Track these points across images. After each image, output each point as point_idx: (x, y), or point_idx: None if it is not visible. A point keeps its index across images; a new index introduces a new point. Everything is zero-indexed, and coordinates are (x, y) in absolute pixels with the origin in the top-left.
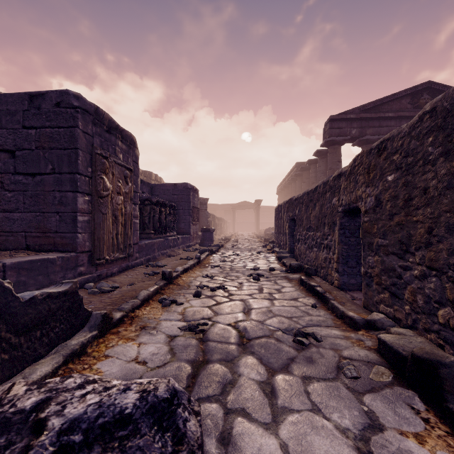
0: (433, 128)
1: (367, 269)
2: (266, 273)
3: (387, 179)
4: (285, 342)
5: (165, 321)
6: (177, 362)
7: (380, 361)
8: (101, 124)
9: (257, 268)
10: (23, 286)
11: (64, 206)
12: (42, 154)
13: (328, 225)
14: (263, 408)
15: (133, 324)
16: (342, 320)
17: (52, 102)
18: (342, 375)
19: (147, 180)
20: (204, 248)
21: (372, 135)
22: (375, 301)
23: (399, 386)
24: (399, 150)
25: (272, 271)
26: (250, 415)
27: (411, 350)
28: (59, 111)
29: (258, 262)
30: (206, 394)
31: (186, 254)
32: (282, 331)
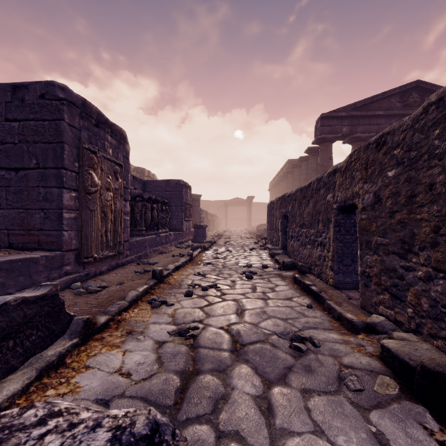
0: (440, 119)
1: (365, 269)
2: (259, 270)
3: (387, 174)
4: (281, 348)
5: (154, 325)
6: (165, 373)
7: (384, 370)
8: (89, 118)
9: (249, 265)
10: (1, 288)
11: (49, 202)
12: (25, 148)
13: (323, 223)
14: (259, 430)
15: (119, 328)
16: (339, 322)
17: (37, 94)
18: (345, 387)
19: (140, 176)
20: (197, 245)
21: (363, 133)
22: (374, 302)
23: (407, 401)
24: (401, 144)
25: (265, 268)
26: (245, 439)
27: (418, 358)
28: (43, 103)
29: (251, 259)
30: (195, 413)
31: (178, 251)
32: (278, 335)
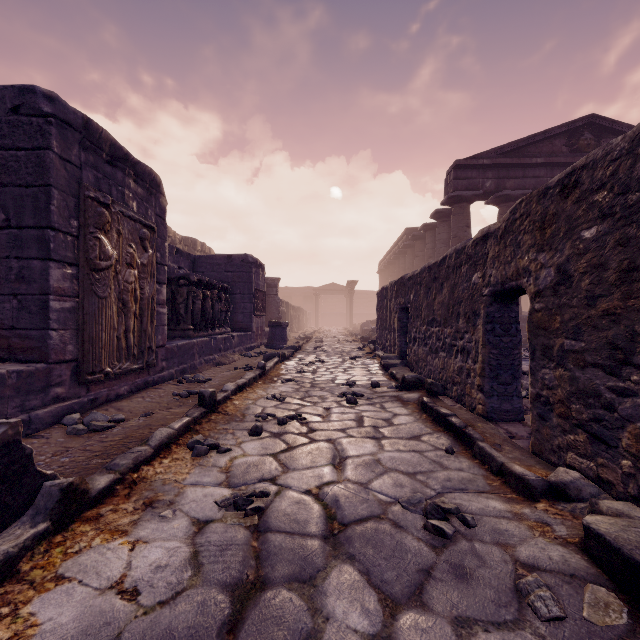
0: None
1: (541, 391)
2: (366, 391)
3: (582, 235)
4: (410, 529)
5: (193, 488)
6: (203, 588)
7: (594, 573)
8: (97, 149)
9: (352, 383)
10: None
11: (26, 283)
12: None
13: (465, 317)
14: None
15: (133, 496)
16: (501, 478)
17: (6, 105)
18: (531, 612)
19: (190, 251)
20: (272, 352)
21: (514, 190)
22: (557, 445)
23: None
24: (608, 183)
25: (376, 387)
26: None
27: None
28: (17, 121)
29: (354, 373)
30: None
31: (244, 361)
32: (403, 505)
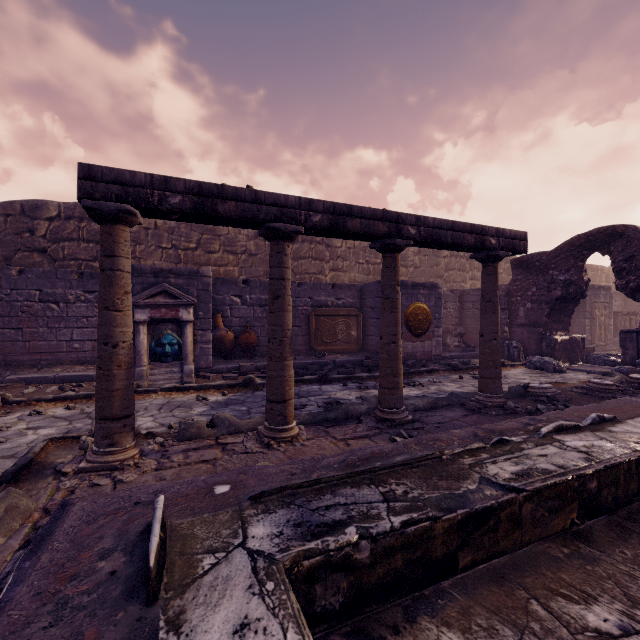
0: None
1: None
2: None
3: None
4: None
5: None
6: None
7: None
8: (594, 289)
9: None
10: None
11: (580, 323)
12: None
13: None
14: None
15: None
16: None
17: None
18: None
19: None
20: None
21: None
22: None
23: None
24: None
25: None
26: None
27: None
28: None
29: None
30: None
31: None
32: None
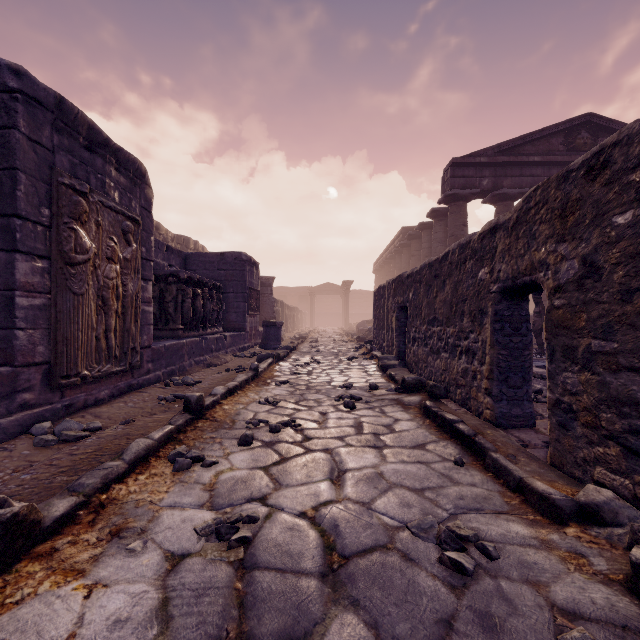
0: None
1: (561, 396)
2: (365, 394)
3: (614, 221)
4: (422, 563)
5: (171, 511)
6: None
7: None
8: (73, 132)
9: (349, 385)
10: None
11: None
12: None
13: (470, 316)
14: None
15: (99, 522)
16: (520, 495)
17: None
18: None
19: (182, 249)
20: (266, 352)
21: (511, 188)
22: (582, 457)
23: None
24: None
25: (374, 390)
26: None
27: None
28: None
29: (351, 375)
30: None
31: (237, 361)
32: (412, 532)
